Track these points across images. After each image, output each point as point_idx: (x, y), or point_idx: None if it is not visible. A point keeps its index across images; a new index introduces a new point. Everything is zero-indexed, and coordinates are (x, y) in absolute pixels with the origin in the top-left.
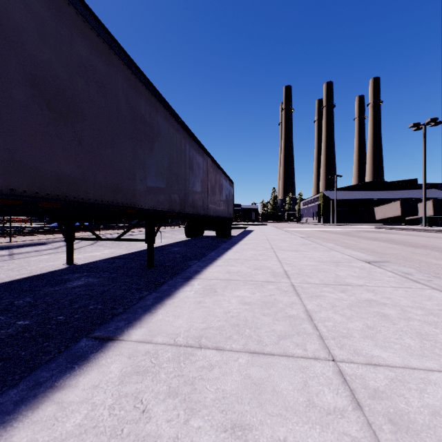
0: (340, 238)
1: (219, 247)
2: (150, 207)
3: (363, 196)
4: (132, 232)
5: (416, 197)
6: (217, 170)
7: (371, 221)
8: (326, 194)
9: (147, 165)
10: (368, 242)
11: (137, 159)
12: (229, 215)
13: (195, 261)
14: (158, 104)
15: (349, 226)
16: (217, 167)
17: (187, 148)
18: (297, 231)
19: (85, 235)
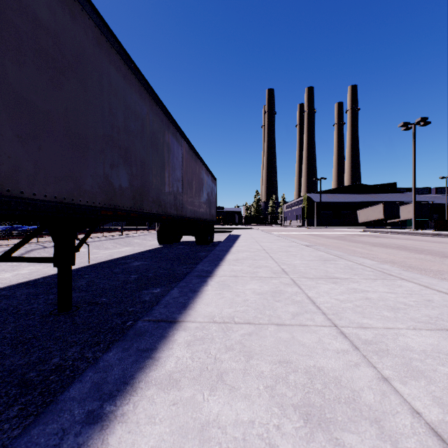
0: (343, 245)
1: (192, 270)
2: (54, 197)
3: (346, 199)
4: (91, 238)
5: (396, 200)
6: (196, 160)
7: (353, 224)
8: (310, 197)
9: (42, 111)
10: (382, 249)
11: (1, 85)
12: (211, 217)
13: (156, 289)
14: (78, 7)
15: (335, 229)
16: (196, 156)
17: (147, 115)
18: (287, 235)
19: (11, 244)
